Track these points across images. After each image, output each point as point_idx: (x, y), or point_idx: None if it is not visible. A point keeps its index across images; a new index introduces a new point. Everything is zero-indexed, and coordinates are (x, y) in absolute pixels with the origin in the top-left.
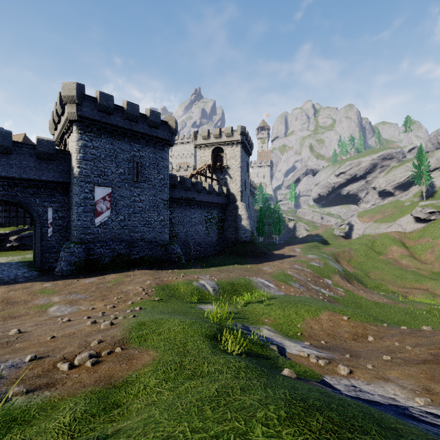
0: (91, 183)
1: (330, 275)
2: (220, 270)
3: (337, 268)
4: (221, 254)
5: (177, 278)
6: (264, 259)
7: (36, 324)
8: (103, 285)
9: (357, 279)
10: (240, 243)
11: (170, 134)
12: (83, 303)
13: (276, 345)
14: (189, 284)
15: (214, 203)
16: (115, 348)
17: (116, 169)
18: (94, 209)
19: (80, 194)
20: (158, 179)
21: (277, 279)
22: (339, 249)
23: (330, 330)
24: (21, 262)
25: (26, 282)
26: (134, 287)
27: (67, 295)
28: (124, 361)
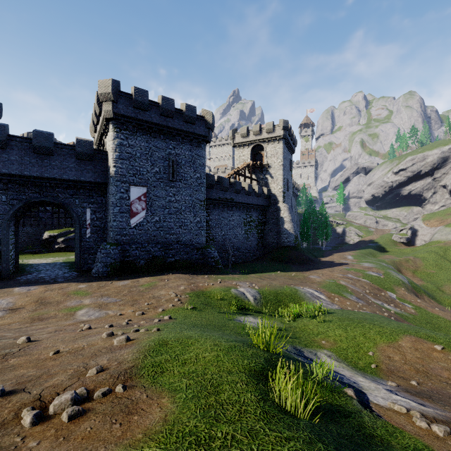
0: (126, 182)
1: (393, 287)
2: (261, 277)
3: (402, 279)
4: (262, 260)
5: (214, 284)
6: (310, 266)
7: (56, 329)
8: (135, 289)
9: (427, 293)
10: (283, 248)
11: (206, 129)
12: (112, 307)
13: (351, 388)
14: (226, 292)
15: (254, 205)
16: (118, 383)
17: (151, 168)
18: (130, 209)
19: (116, 194)
20: (194, 177)
21: (328, 290)
22: (401, 258)
23: (418, 364)
24: (64, 263)
25: (63, 283)
26: (167, 292)
27: (98, 298)
28: (119, 417)
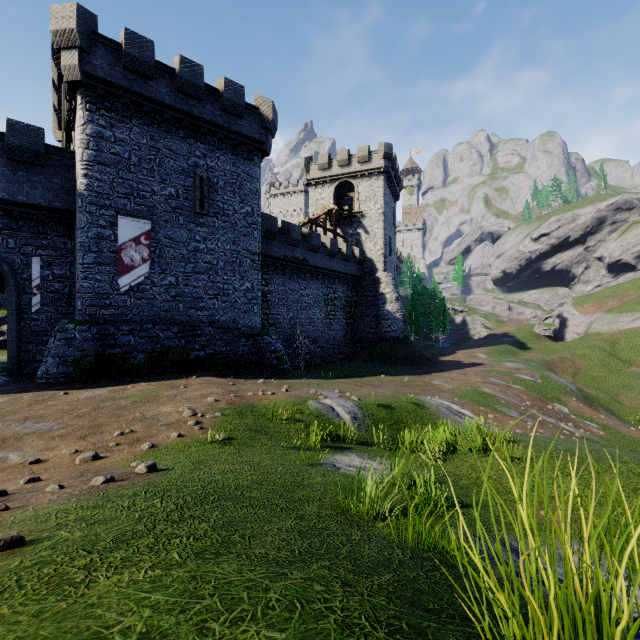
0: (110, 208)
1: (560, 397)
2: (356, 383)
3: (568, 385)
4: (352, 360)
5: (275, 392)
6: (429, 368)
7: None
8: (111, 403)
9: (603, 406)
10: (385, 341)
11: (262, 131)
12: (29, 444)
13: None
14: (300, 406)
15: (340, 273)
16: None
17: (161, 187)
18: (117, 259)
19: (89, 228)
20: (241, 212)
21: (471, 401)
22: (554, 356)
23: None
24: None
25: None
26: (176, 407)
27: (13, 424)
28: None
